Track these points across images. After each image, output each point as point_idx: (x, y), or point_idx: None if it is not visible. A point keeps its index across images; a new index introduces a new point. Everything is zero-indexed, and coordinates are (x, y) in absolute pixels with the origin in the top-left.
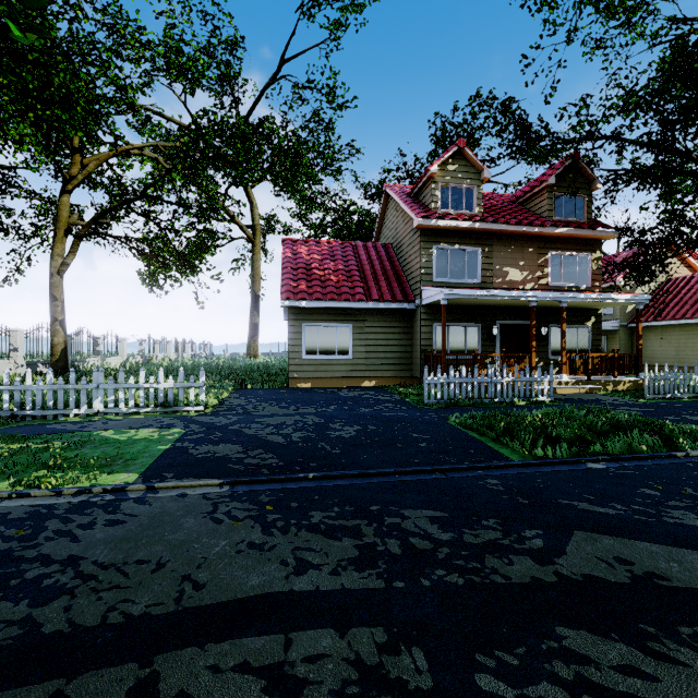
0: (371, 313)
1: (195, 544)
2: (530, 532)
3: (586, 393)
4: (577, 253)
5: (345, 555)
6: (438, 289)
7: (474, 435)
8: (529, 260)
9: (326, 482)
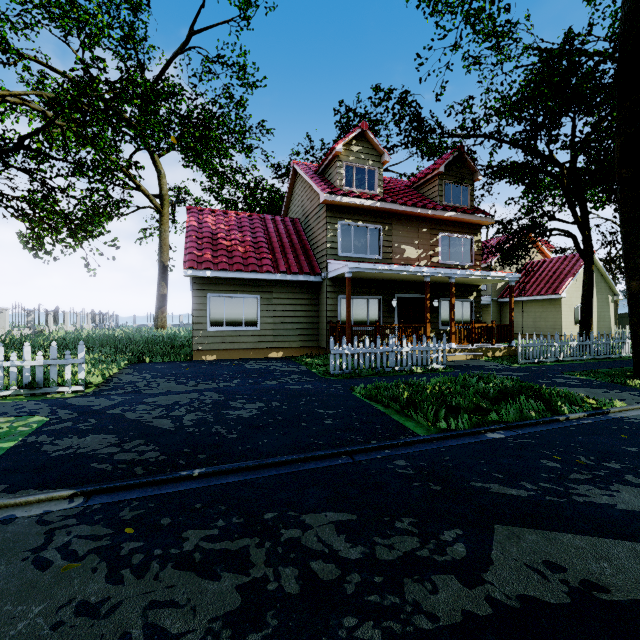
0: (279, 285)
1: None
2: (449, 534)
3: (471, 359)
4: (462, 235)
5: (221, 608)
6: (343, 262)
7: (379, 408)
8: (423, 239)
9: (215, 480)
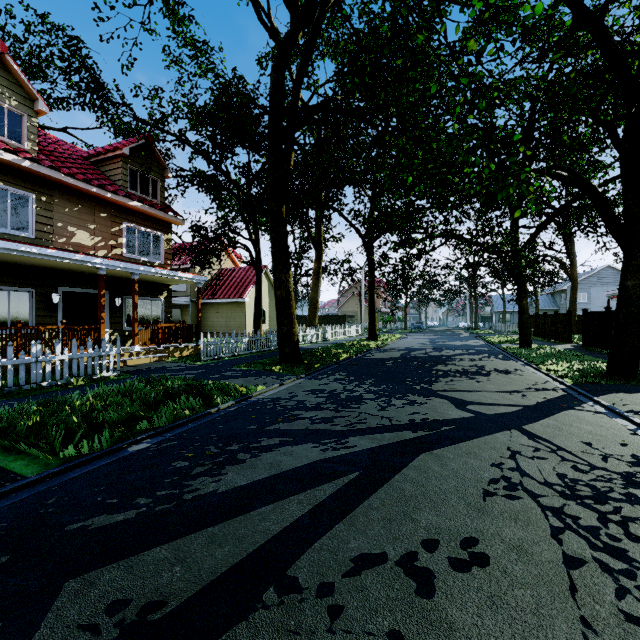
0: None
1: None
2: None
3: (156, 361)
4: (152, 230)
5: None
6: None
7: None
8: (102, 225)
9: None
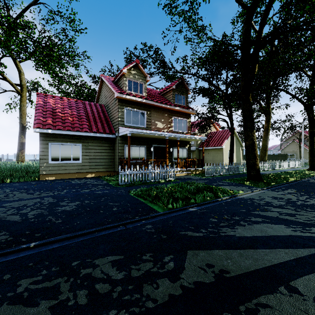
0: (92, 138)
1: None
2: (167, 258)
3: (186, 175)
4: (183, 118)
5: None
6: (127, 128)
7: (142, 200)
8: (165, 119)
9: (44, 247)
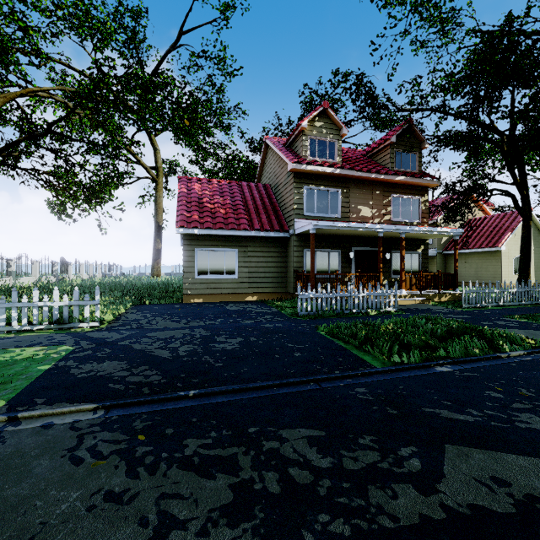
0: (253, 240)
1: (38, 501)
2: (406, 450)
3: (419, 304)
4: (411, 196)
5: (217, 502)
6: (308, 221)
7: (341, 343)
8: (377, 200)
9: (206, 400)
